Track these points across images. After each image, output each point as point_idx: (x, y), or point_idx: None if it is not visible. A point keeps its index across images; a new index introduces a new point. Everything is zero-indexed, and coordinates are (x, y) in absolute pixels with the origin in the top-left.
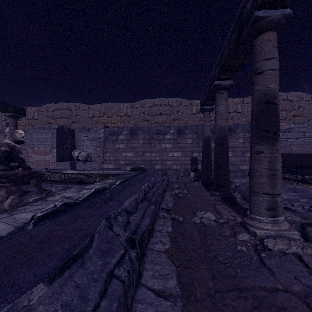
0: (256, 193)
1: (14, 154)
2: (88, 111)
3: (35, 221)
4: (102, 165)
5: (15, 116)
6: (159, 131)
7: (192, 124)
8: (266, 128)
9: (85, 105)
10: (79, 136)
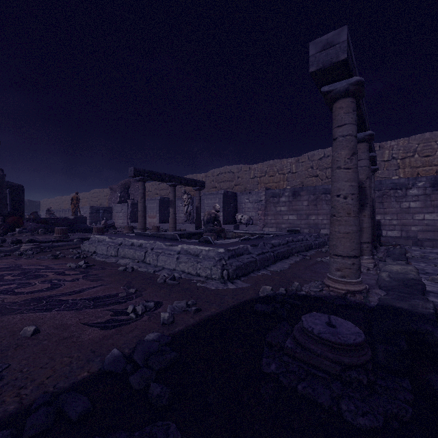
0: None
1: (217, 218)
2: (250, 172)
3: (241, 240)
4: (263, 229)
5: (200, 189)
6: (326, 190)
7: (383, 175)
8: None
9: (246, 166)
10: (241, 199)
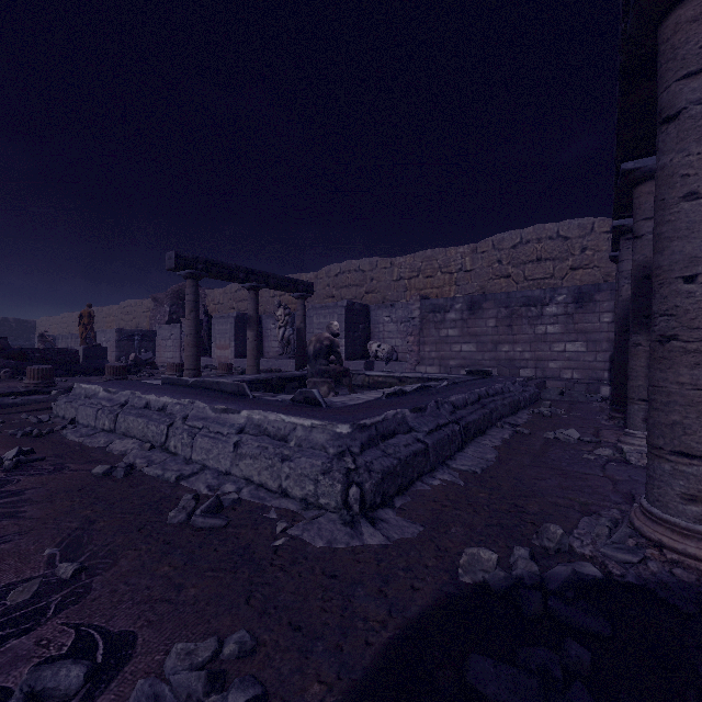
0: (631, 400)
1: (334, 348)
2: (392, 271)
3: (386, 396)
4: (416, 368)
5: (304, 297)
6: (530, 299)
7: None
8: (644, 313)
9: (385, 260)
10: (377, 317)
